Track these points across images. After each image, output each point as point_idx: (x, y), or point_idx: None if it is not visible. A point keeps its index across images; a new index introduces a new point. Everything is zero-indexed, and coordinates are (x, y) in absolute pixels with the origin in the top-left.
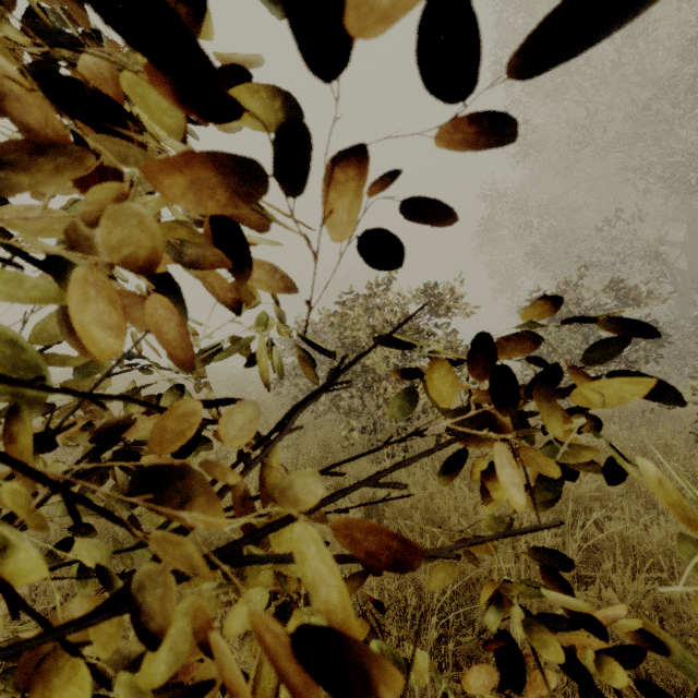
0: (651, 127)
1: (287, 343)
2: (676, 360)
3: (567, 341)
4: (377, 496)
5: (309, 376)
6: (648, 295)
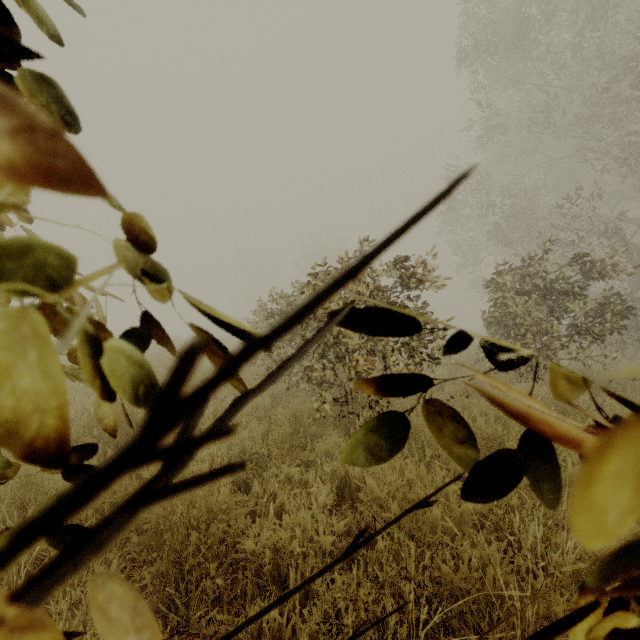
0: (609, 108)
1: (261, 315)
2: (633, 331)
3: (534, 314)
4: (350, 475)
5: (238, 388)
6: (613, 268)
